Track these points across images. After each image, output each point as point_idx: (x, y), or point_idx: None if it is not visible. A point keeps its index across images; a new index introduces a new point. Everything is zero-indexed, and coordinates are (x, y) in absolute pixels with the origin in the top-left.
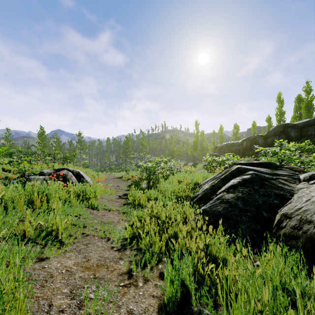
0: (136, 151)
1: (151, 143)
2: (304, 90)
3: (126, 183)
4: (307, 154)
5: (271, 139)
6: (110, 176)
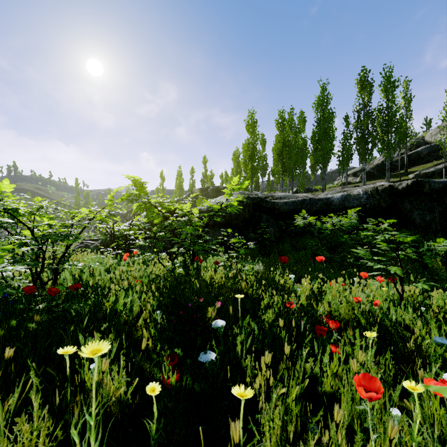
0: None
1: None
2: (178, 173)
3: None
4: None
5: None
6: None
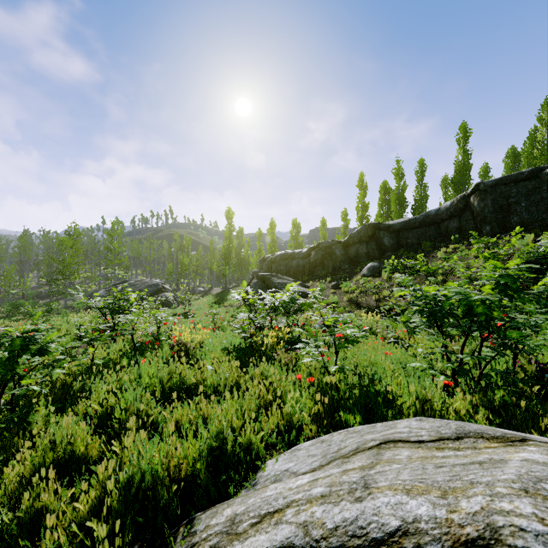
0: (99, 264)
1: (136, 247)
2: (395, 174)
3: None
4: (418, 279)
5: (356, 249)
6: None
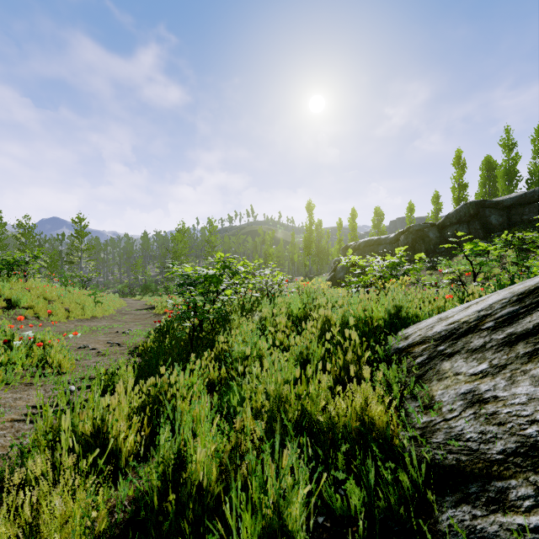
0: (198, 257)
1: (227, 241)
2: (503, 145)
3: (156, 323)
4: None
5: (454, 230)
6: (135, 305)
